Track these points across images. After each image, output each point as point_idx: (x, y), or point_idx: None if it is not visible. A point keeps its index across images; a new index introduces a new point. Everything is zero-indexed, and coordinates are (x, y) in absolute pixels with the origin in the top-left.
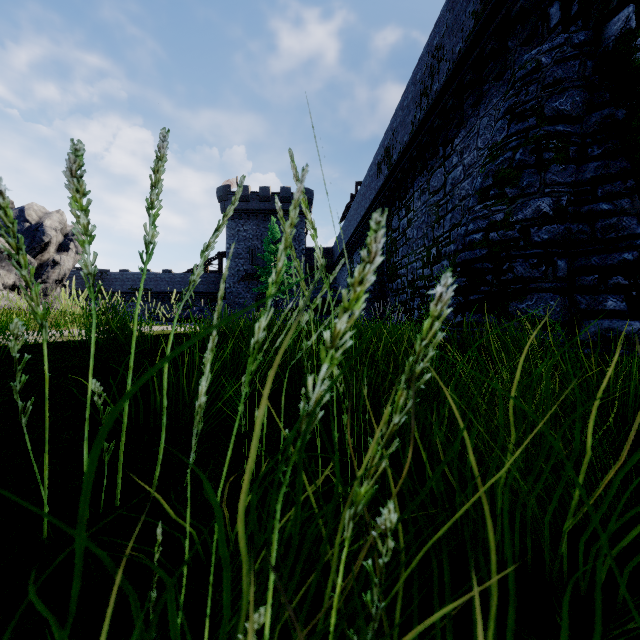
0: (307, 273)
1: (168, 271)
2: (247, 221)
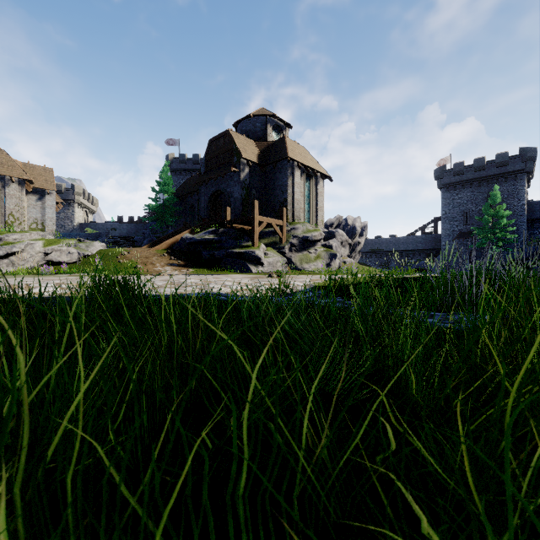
0: (528, 226)
1: (393, 235)
2: (461, 190)
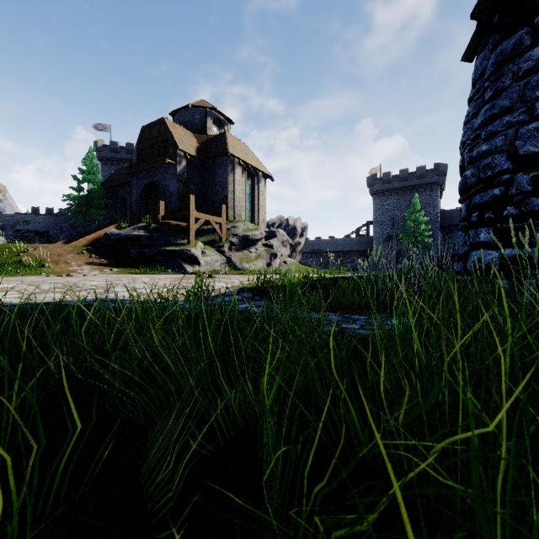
0: (441, 231)
1: (332, 237)
2: (389, 197)
